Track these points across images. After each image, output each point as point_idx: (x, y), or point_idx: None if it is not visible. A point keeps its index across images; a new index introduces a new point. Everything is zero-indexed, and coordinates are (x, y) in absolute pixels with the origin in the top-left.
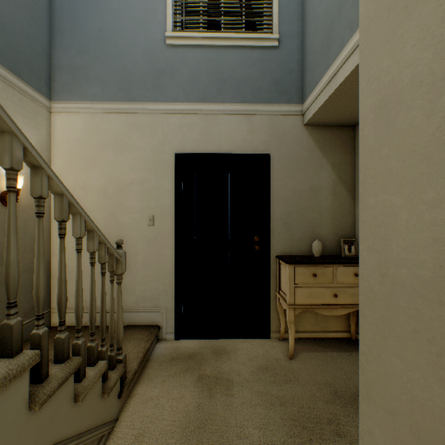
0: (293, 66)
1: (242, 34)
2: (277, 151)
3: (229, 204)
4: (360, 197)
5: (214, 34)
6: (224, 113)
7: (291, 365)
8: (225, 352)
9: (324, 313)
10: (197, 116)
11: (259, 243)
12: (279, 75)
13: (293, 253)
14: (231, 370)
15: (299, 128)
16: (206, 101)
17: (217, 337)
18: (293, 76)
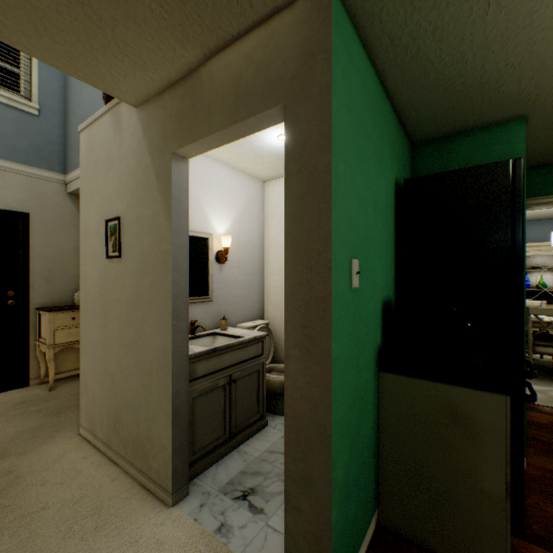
0: (57, 139)
1: None
2: (38, 212)
3: None
4: (81, 266)
5: None
6: None
7: (52, 393)
8: None
9: None
10: None
11: (15, 297)
12: (40, 142)
13: (57, 304)
14: None
15: (63, 195)
16: None
17: None
18: (57, 148)
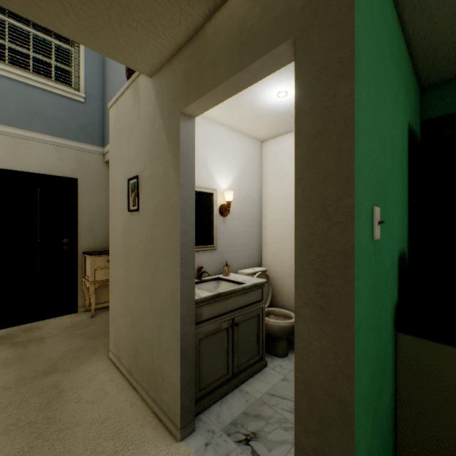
0: (97, 120)
1: (52, 83)
2: (84, 177)
3: (39, 213)
4: (110, 219)
5: (24, 73)
6: (34, 140)
7: (92, 320)
8: (36, 327)
9: None
10: (3, 136)
11: (68, 244)
12: (85, 123)
13: (97, 249)
14: (43, 333)
15: (101, 164)
16: (14, 126)
17: (27, 322)
18: (97, 127)
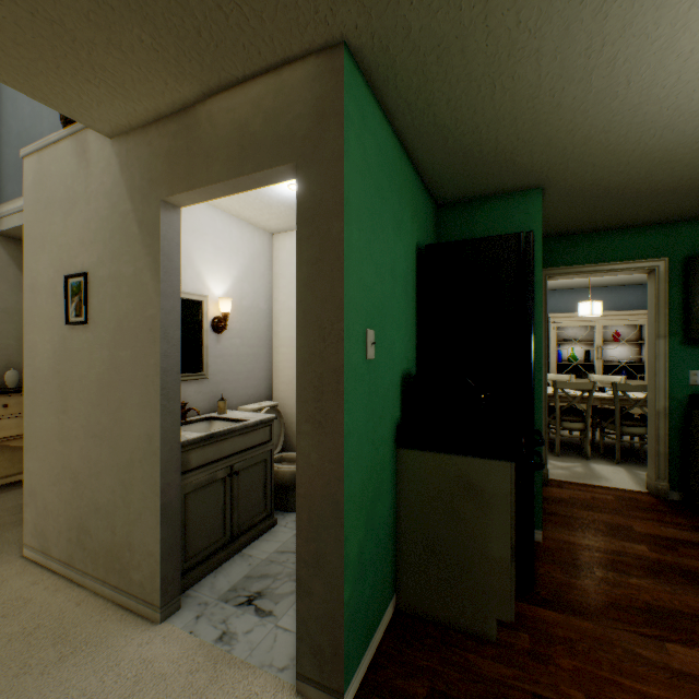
0: None
1: None
2: None
3: None
4: (25, 335)
5: None
6: None
7: None
8: None
9: (20, 444)
10: None
11: None
12: None
13: None
14: None
15: None
16: None
17: None
18: None
